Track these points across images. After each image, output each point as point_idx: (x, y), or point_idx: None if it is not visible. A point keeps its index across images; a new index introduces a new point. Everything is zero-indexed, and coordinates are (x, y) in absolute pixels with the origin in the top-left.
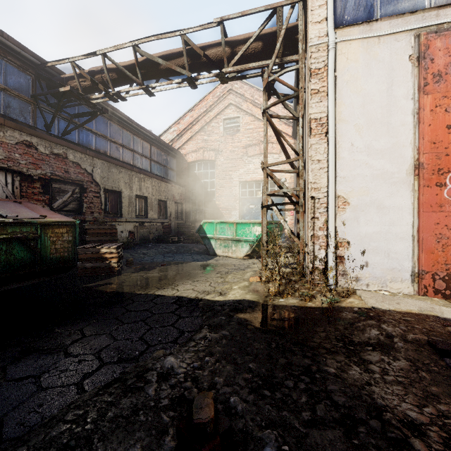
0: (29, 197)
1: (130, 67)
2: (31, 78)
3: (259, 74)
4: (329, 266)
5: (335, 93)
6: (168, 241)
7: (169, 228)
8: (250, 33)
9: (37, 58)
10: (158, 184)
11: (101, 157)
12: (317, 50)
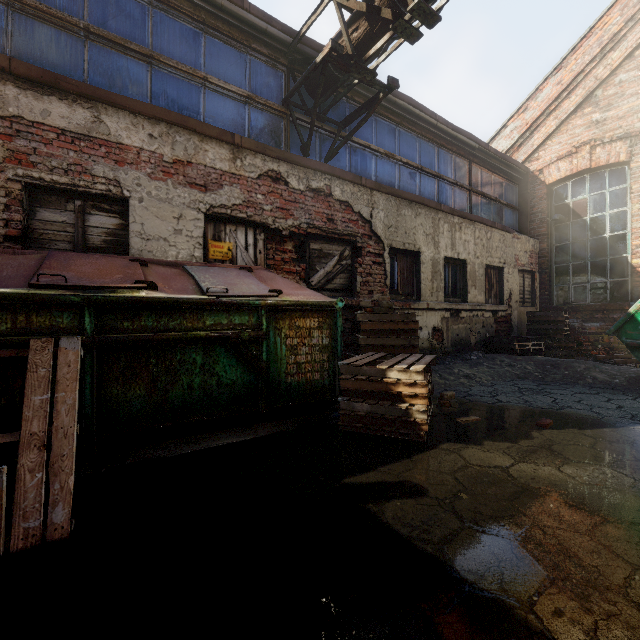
0: (278, 268)
1: None
2: (282, 74)
3: None
4: None
5: None
6: (510, 349)
7: (507, 323)
8: None
9: (289, 33)
10: (486, 234)
11: (385, 188)
12: None
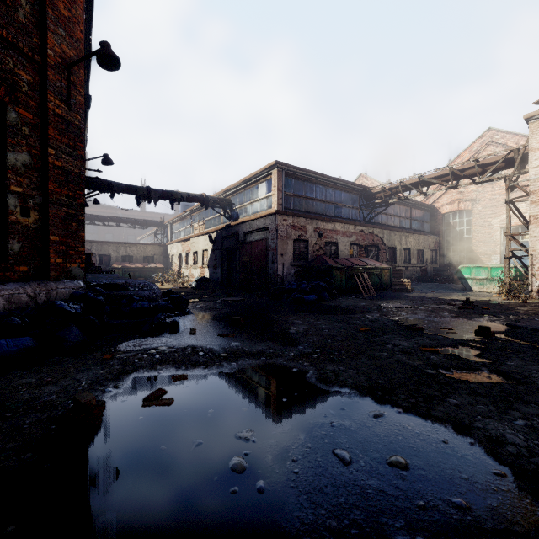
0: (360, 255)
1: (414, 184)
2: (358, 197)
3: (504, 178)
4: None
5: None
6: (426, 281)
7: (425, 271)
8: (496, 158)
9: (362, 187)
10: (417, 237)
11: (387, 228)
12: (534, 181)
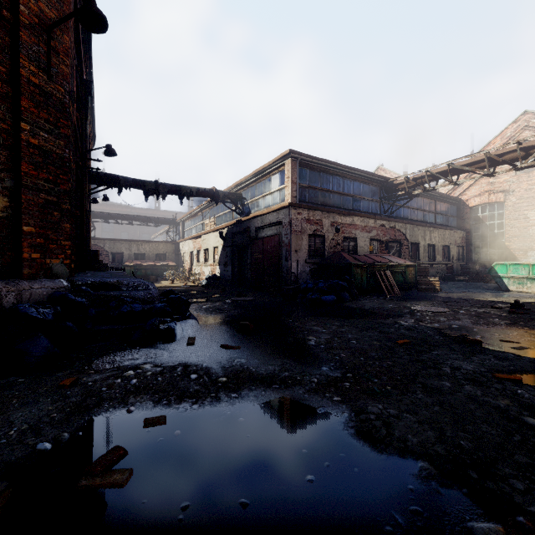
0: (381, 252)
1: (442, 172)
2: (379, 189)
3: None
4: None
5: None
6: (453, 279)
7: (451, 269)
8: None
9: (383, 178)
10: (443, 232)
11: (409, 222)
12: None
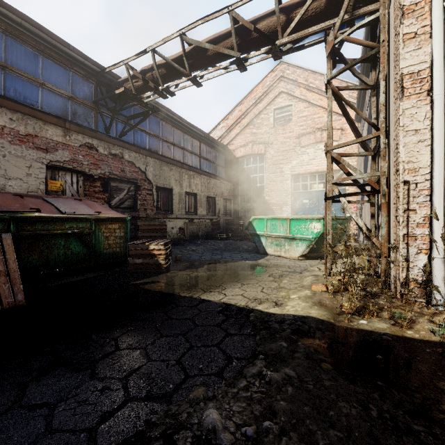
0: (91, 195)
1: (178, 59)
2: (93, 86)
3: (321, 39)
4: (434, 277)
5: (444, 31)
6: (216, 238)
7: (218, 225)
8: None
9: (98, 66)
10: (207, 180)
11: (154, 156)
12: None
